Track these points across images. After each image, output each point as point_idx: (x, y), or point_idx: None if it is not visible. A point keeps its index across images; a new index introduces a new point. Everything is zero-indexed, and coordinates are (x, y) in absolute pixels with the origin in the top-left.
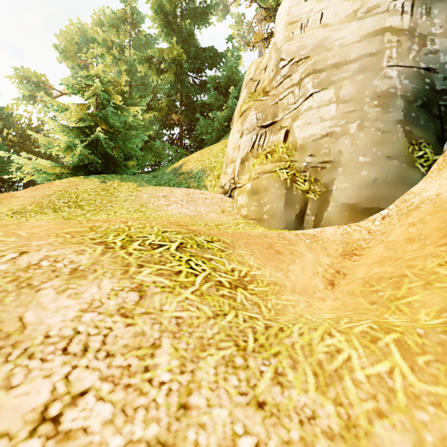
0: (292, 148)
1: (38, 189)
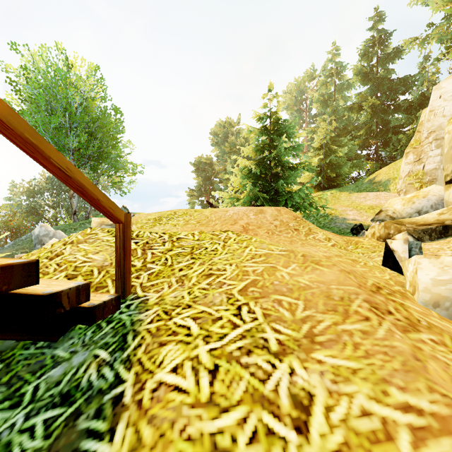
0: (423, 173)
1: None
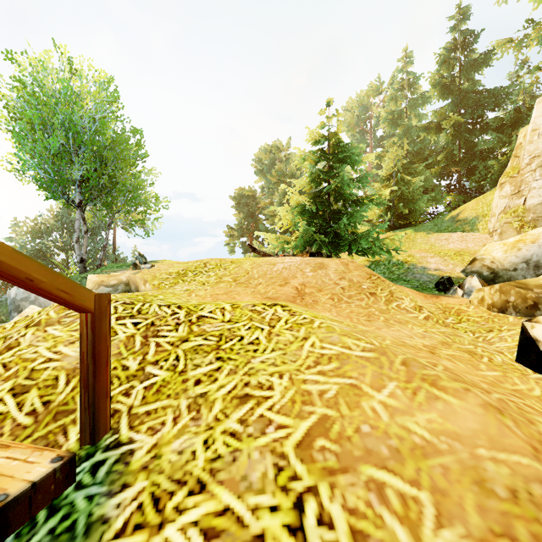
0: (525, 209)
1: None
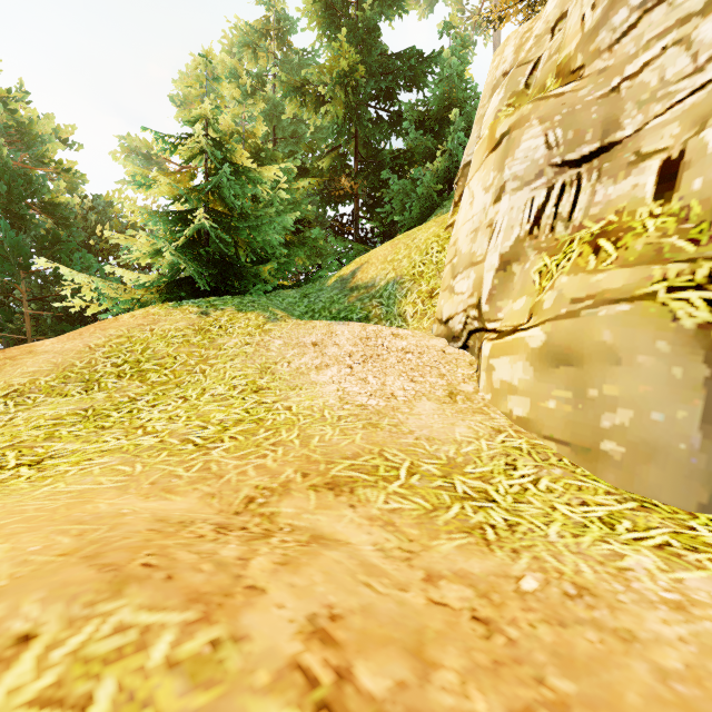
0: (711, 213)
1: (82, 335)
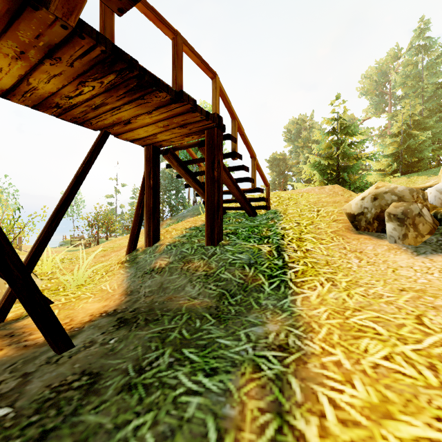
0: None
1: None
